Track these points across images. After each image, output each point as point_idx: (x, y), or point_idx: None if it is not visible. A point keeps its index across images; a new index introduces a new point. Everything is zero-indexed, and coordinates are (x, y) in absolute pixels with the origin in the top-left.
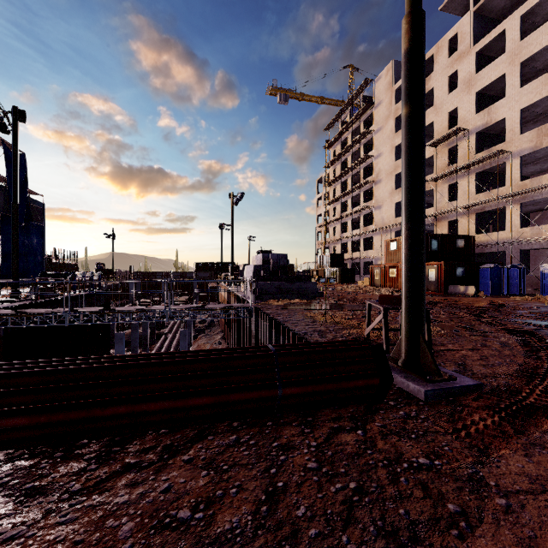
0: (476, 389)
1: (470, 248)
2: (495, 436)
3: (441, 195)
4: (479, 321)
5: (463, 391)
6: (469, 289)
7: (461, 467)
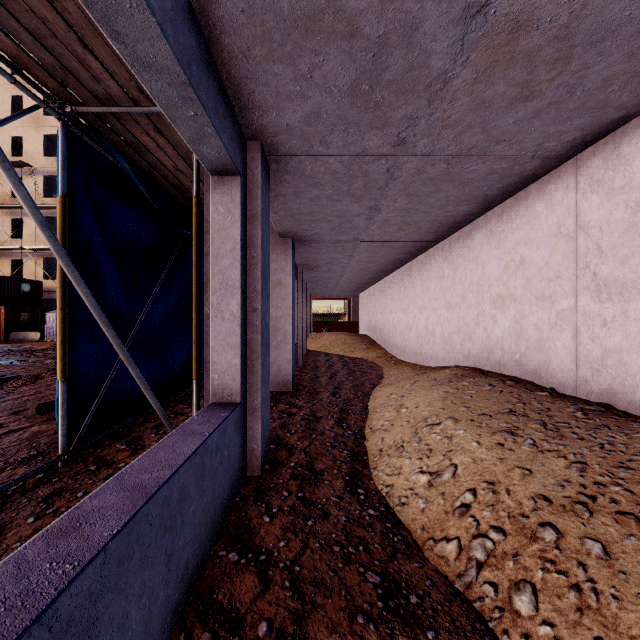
0: (18, 378)
1: (38, 294)
2: (22, 385)
3: (2, 228)
4: (34, 356)
5: (10, 380)
6: (35, 335)
7: (4, 392)
